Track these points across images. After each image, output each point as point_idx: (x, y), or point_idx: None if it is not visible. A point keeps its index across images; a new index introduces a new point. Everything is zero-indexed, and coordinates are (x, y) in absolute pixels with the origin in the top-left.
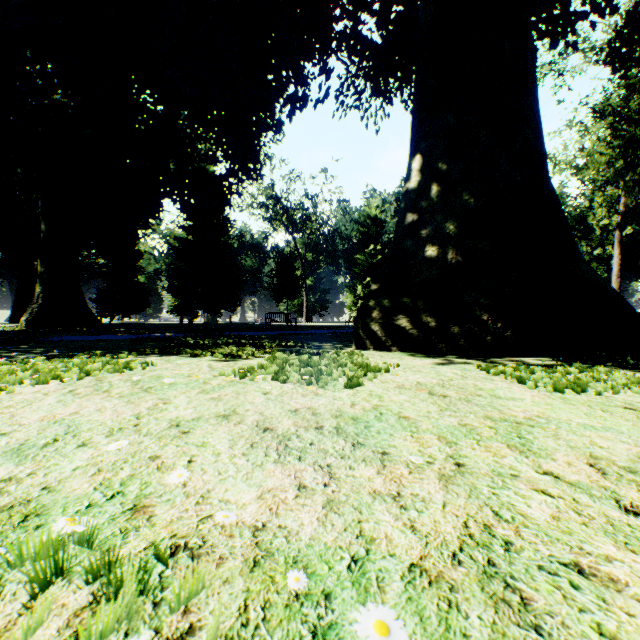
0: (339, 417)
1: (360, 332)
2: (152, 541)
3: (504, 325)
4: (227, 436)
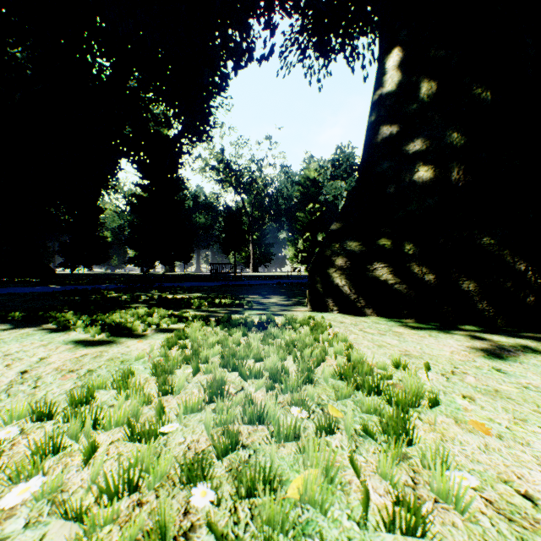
0: None
1: (318, 287)
2: None
3: None
4: None
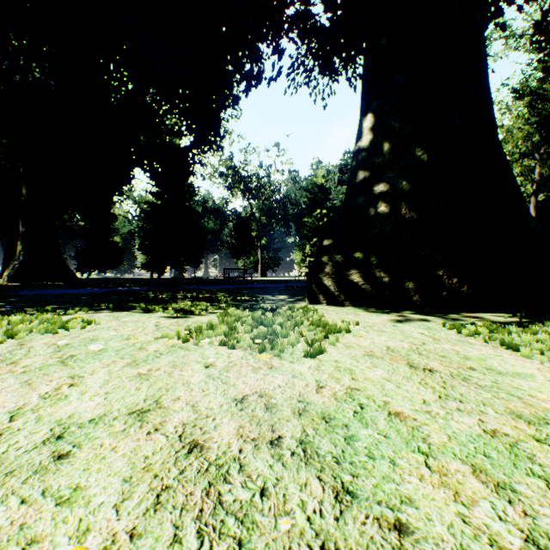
0: (304, 415)
1: (313, 287)
2: None
3: (460, 280)
4: (124, 468)
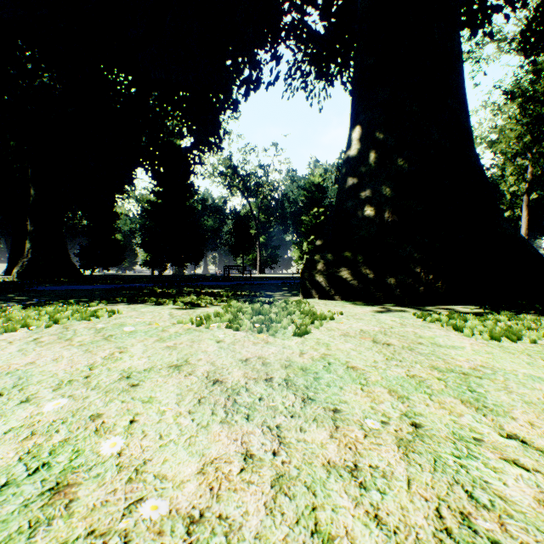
0: (288, 367)
1: (306, 283)
2: (62, 542)
3: (435, 277)
4: (175, 390)
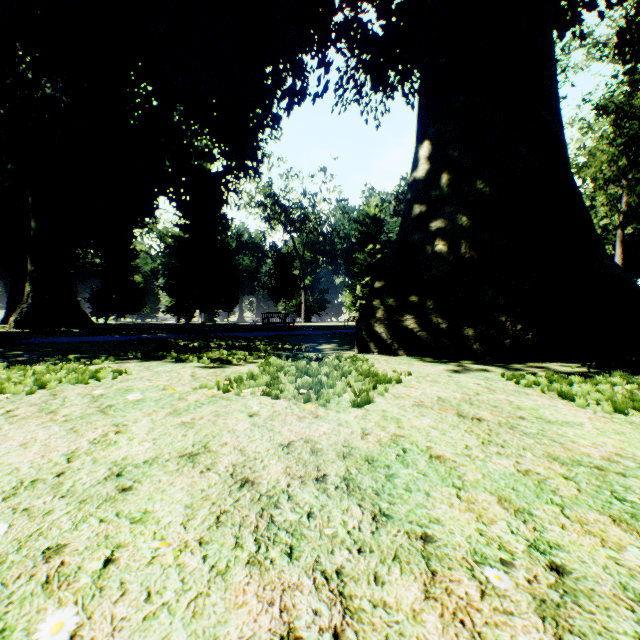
0: (348, 457)
1: (363, 334)
2: None
3: (525, 327)
4: (184, 498)
